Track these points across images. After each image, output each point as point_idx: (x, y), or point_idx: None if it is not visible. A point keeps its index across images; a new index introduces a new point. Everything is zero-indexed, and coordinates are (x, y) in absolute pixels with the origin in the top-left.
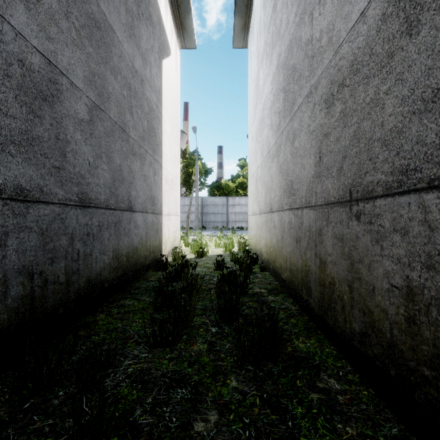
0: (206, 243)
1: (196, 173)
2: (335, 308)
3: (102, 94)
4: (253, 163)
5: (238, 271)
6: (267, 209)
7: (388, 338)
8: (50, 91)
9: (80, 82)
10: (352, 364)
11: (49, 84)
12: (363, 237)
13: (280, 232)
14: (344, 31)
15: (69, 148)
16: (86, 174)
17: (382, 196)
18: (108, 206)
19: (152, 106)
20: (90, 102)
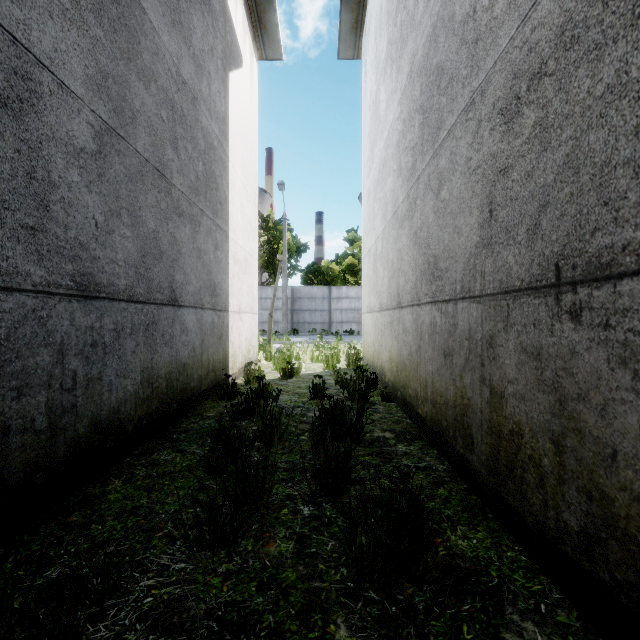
0: (298, 354)
1: (283, 251)
2: (522, 478)
3: (121, 111)
4: (369, 234)
5: (346, 401)
6: (392, 303)
7: None
8: (15, 92)
9: (79, 84)
10: (561, 587)
11: (12, 78)
12: (587, 353)
13: (415, 340)
14: None
15: (55, 196)
16: (91, 243)
17: (637, 274)
18: (134, 297)
19: (211, 141)
20: (98, 120)
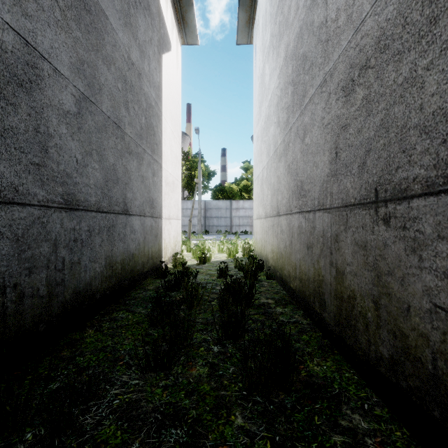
0: (209, 248)
1: (199, 176)
2: (355, 326)
3: (92, 85)
4: (258, 165)
5: (242, 279)
6: (273, 212)
7: (430, 370)
8: (27, 76)
9: (66, 69)
10: (378, 394)
11: (26, 67)
12: (393, 245)
13: (289, 237)
14: (367, 3)
15: (51, 143)
16: (74, 173)
17: (421, 196)
18: (100, 209)
19: (150, 102)
20: (78, 92)
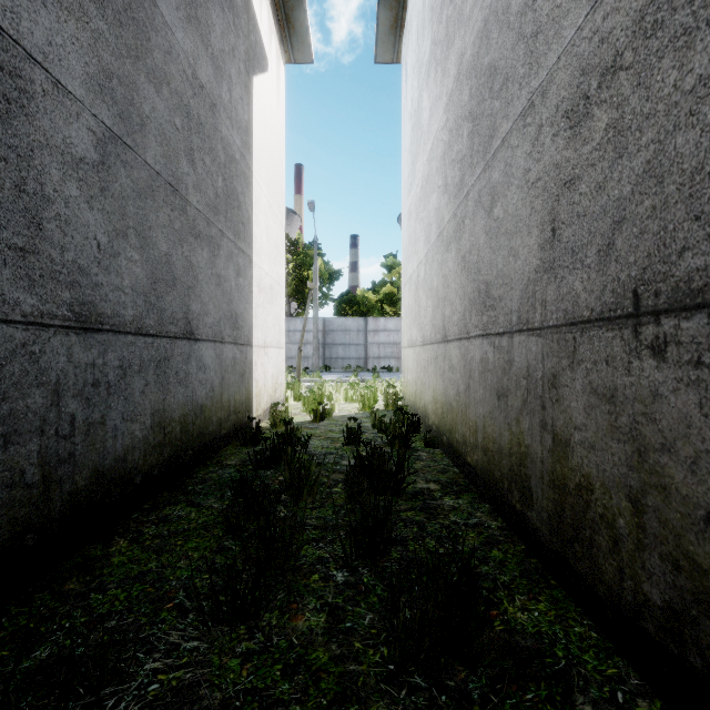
0: (330, 394)
1: (314, 278)
2: (592, 540)
3: (127, 116)
4: (410, 258)
5: (385, 447)
6: (436, 336)
7: None
8: (1, 90)
9: (78, 84)
10: (640, 670)
11: None
12: (674, 395)
13: (464, 378)
14: None
15: (49, 213)
16: (92, 267)
17: None
18: (143, 330)
19: (233, 153)
20: (101, 126)
